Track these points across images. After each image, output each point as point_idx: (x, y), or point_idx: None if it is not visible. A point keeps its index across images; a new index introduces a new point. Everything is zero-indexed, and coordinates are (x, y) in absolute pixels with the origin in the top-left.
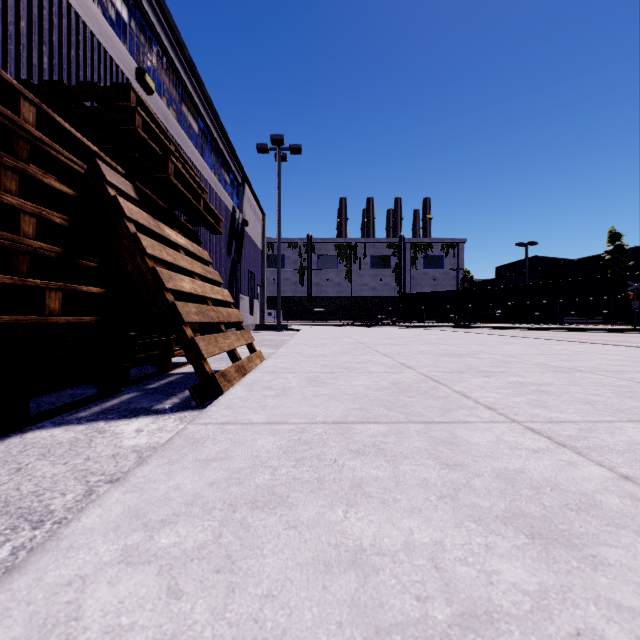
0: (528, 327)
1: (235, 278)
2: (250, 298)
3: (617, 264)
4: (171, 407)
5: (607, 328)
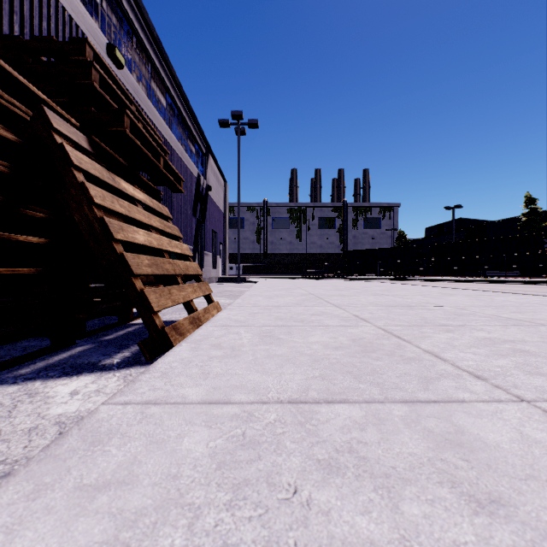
0: (456, 279)
1: (200, 236)
2: (213, 254)
3: (532, 225)
4: (119, 362)
5: (526, 280)
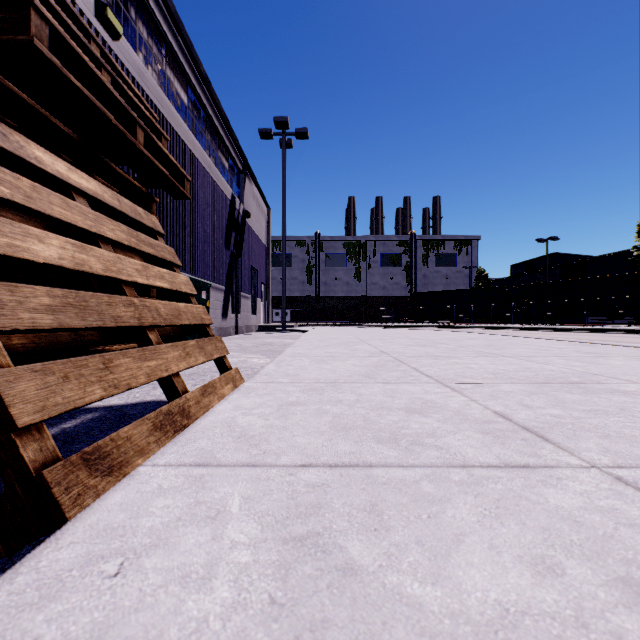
0: (555, 328)
1: (235, 274)
2: (253, 296)
3: None
4: None
5: None
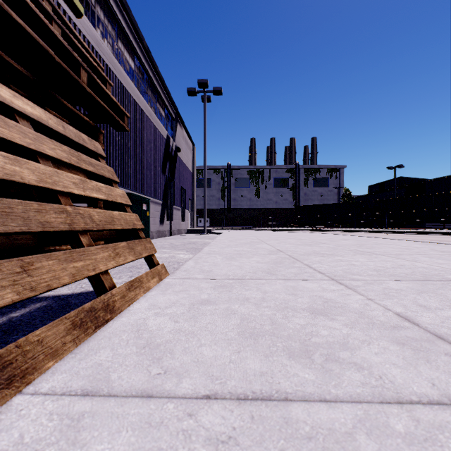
0: (402, 231)
1: (169, 192)
2: (182, 209)
3: None
4: None
5: None
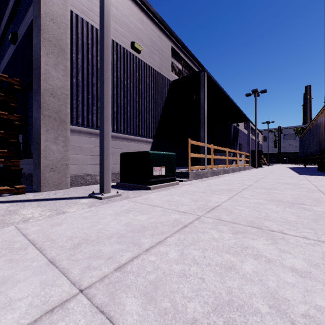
0: None
1: None
2: None
3: None
4: None
5: None
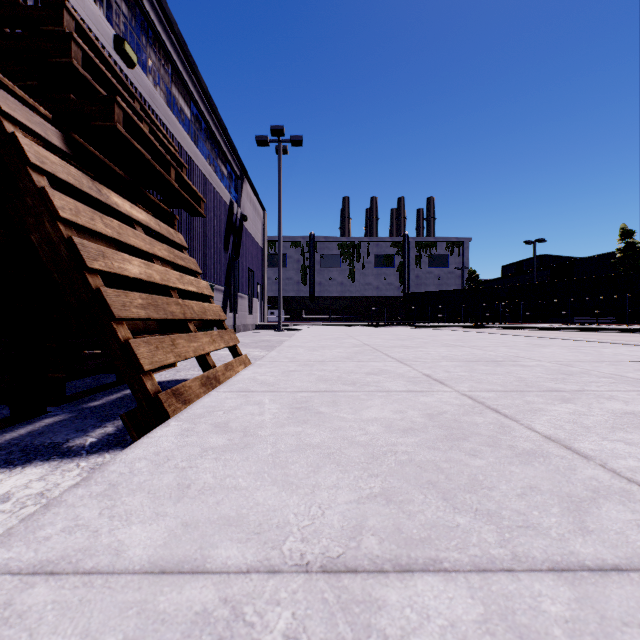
0: (539, 327)
1: (233, 275)
2: (249, 297)
3: (629, 262)
4: (93, 443)
5: (625, 328)
